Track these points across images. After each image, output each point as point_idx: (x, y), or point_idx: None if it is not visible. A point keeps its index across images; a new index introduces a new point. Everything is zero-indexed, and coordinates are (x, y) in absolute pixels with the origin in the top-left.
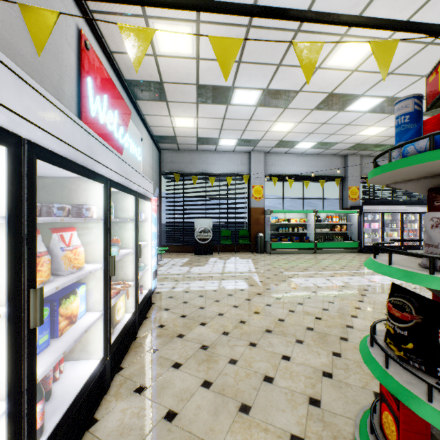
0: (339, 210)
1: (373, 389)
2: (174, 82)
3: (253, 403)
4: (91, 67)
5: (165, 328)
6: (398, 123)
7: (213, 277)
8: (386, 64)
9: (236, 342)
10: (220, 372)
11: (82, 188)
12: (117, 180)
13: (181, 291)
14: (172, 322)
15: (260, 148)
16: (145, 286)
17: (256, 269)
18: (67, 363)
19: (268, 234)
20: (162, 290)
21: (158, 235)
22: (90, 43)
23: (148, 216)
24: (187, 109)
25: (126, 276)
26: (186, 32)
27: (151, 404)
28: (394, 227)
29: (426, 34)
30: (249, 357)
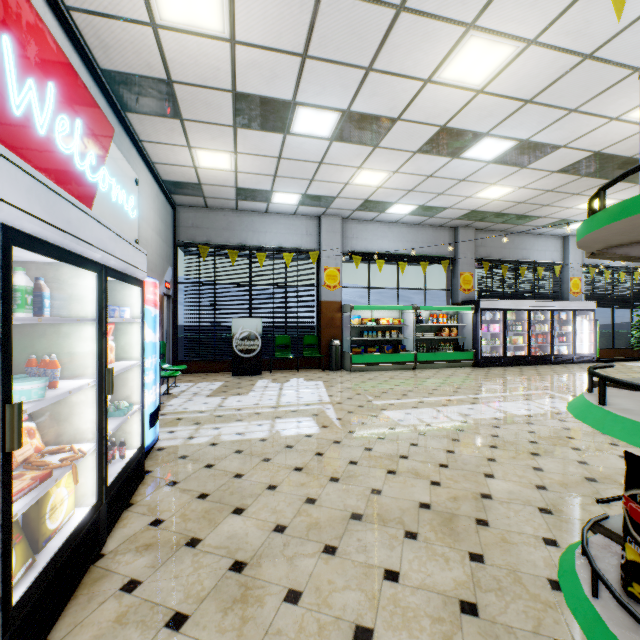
0: (449, 306)
1: (553, 634)
2: (193, 84)
3: None
4: (10, 17)
5: (163, 528)
6: None
7: (261, 414)
8: None
9: (300, 546)
10: (267, 630)
11: None
12: (37, 232)
13: (204, 444)
14: (181, 510)
15: (336, 210)
16: (131, 442)
17: (331, 398)
18: None
19: (347, 341)
20: (169, 443)
21: (171, 345)
22: None
23: (137, 314)
24: (218, 137)
25: (80, 433)
26: None
27: None
28: (520, 330)
29: None
30: (324, 581)
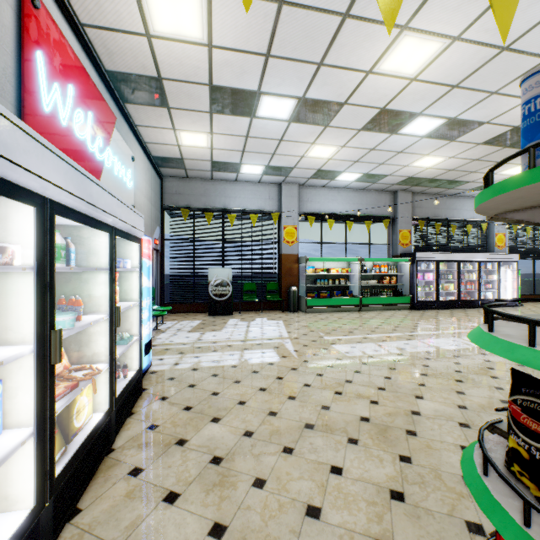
0: (389, 258)
1: (464, 516)
2: (178, 80)
3: None
4: (42, 37)
5: (158, 431)
6: (530, 110)
7: (232, 346)
8: (506, 18)
9: (264, 447)
10: (239, 506)
11: None
12: (70, 204)
13: (187, 369)
14: (171, 418)
15: (294, 178)
16: (132, 365)
17: (289, 334)
18: None
19: (303, 287)
20: (160, 368)
21: (159, 290)
22: None
23: (136, 265)
24: (197, 121)
25: (96, 356)
26: (193, 3)
27: None
28: (451, 278)
29: None
30: (283, 472)
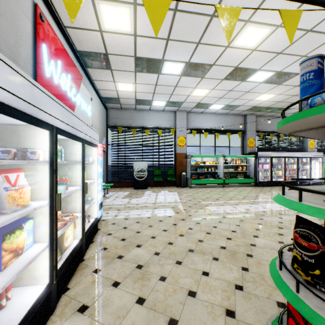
0: (241, 155)
1: (276, 299)
2: (117, 54)
3: (179, 317)
4: (45, 36)
5: (107, 251)
6: (303, 79)
7: (147, 206)
8: (292, 30)
9: (166, 260)
10: (152, 289)
11: (30, 134)
12: (64, 128)
13: (122, 219)
14: (114, 245)
15: (183, 108)
16: (92, 215)
17: (181, 200)
18: (16, 289)
19: (189, 173)
20: (107, 218)
21: (105, 174)
22: (45, 16)
23: (94, 159)
24: (127, 76)
25: (75, 209)
26: (126, 13)
27: (92, 323)
28: (280, 167)
29: (324, 6)
30: (176, 274)
